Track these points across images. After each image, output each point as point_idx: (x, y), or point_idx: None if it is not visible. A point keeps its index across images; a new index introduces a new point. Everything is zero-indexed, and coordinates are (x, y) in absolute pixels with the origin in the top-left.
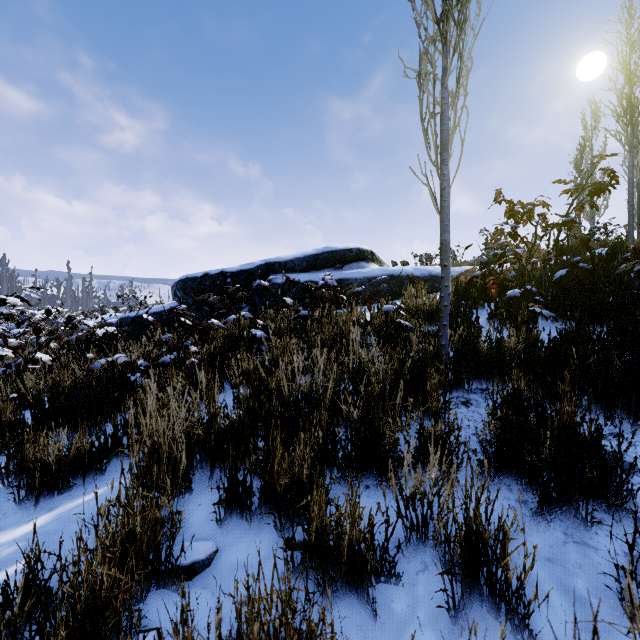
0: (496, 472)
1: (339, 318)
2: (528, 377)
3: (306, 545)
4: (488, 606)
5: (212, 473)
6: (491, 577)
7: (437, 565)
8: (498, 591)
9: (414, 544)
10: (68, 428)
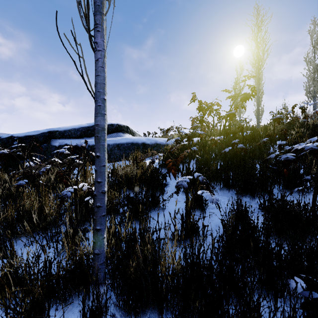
0: None
1: None
2: None
3: None
4: None
5: None
6: None
7: None
8: None
9: None
10: None
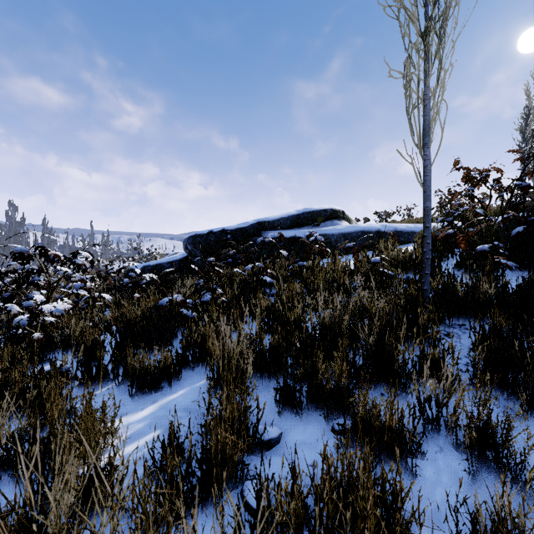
0: (485, 386)
1: (327, 267)
2: (501, 315)
3: (354, 429)
4: (495, 475)
5: (262, 381)
6: (498, 455)
7: (450, 448)
8: (504, 464)
9: (429, 433)
10: (145, 347)
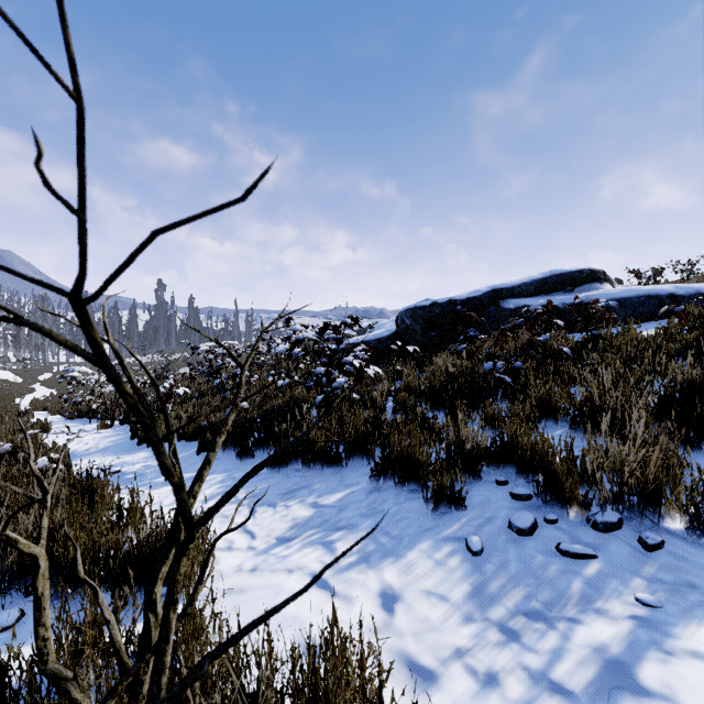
0: None
1: (626, 337)
2: None
3: None
4: None
5: None
6: None
7: None
8: None
9: None
10: (477, 405)
